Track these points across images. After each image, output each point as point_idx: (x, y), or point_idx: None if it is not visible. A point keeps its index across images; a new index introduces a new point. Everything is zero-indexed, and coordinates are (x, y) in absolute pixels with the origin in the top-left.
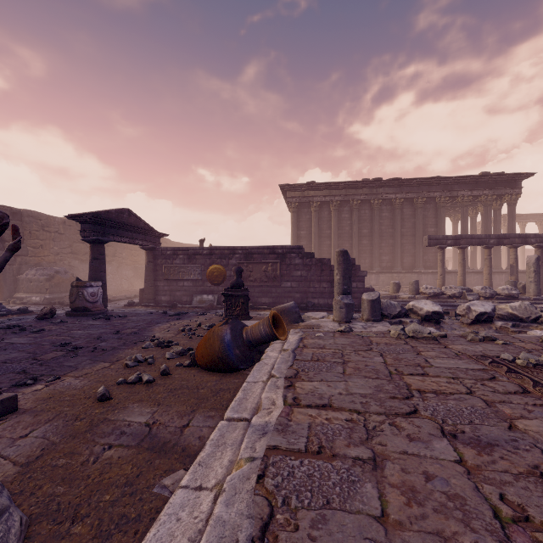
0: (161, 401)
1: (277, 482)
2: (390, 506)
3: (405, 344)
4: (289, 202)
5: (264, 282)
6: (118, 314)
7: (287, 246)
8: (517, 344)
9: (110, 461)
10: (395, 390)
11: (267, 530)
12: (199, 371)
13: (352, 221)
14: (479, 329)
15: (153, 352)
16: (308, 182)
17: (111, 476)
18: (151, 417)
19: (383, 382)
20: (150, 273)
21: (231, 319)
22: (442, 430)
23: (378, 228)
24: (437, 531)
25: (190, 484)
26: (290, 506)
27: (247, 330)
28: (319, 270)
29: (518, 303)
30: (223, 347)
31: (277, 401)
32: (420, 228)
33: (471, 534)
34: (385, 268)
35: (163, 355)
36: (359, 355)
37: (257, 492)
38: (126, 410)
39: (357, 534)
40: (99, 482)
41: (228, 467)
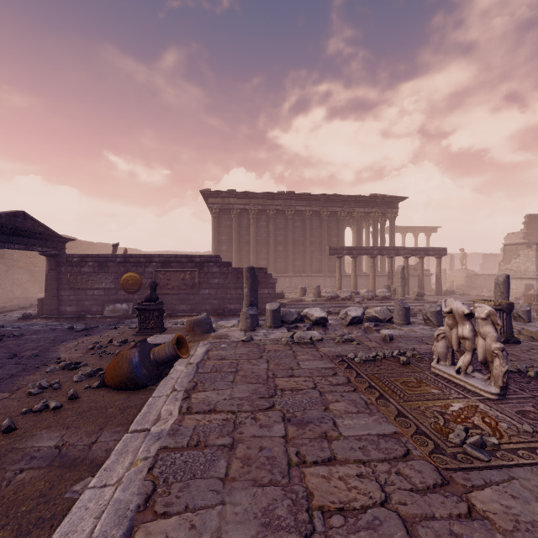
0: (70, 425)
1: (162, 470)
2: (231, 470)
3: (289, 349)
4: (210, 208)
5: (182, 289)
6: (12, 332)
7: (205, 255)
8: (366, 344)
9: (23, 482)
10: (266, 391)
11: (150, 499)
12: (109, 391)
13: (269, 228)
14: (353, 329)
15: (59, 376)
16: (228, 190)
17: (25, 493)
18: (60, 440)
19: (259, 385)
20: (52, 282)
21: (139, 342)
22: (284, 417)
23: (292, 236)
24: (253, 478)
25: (97, 485)
26: (168, 483)
27: (154, 351)
28: (235, 278)
29: (379, 308)
30: (131, 369)
31: (174, 412)
32: (325, 238)
33: (270, 476)
34: (297, 272)
35: (70, 379)
36: (250, 364)
37: (146, 479)
38: (35, 437)
39: (206, 489)
40: (15, 499)
41: (128, 468)
